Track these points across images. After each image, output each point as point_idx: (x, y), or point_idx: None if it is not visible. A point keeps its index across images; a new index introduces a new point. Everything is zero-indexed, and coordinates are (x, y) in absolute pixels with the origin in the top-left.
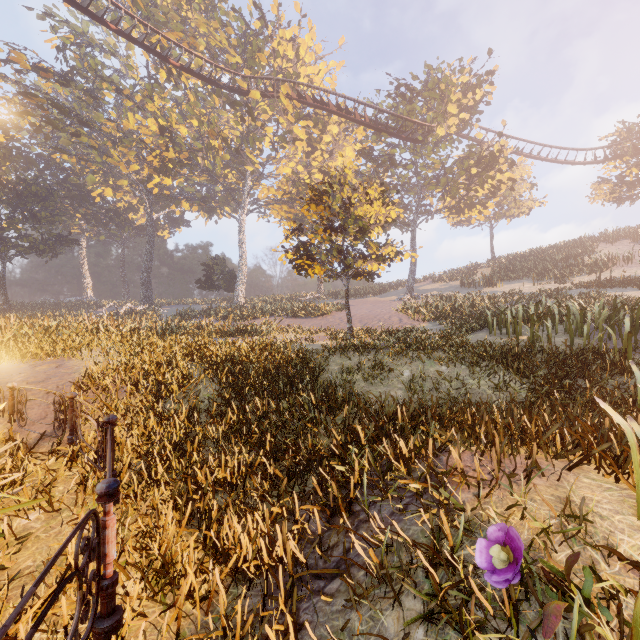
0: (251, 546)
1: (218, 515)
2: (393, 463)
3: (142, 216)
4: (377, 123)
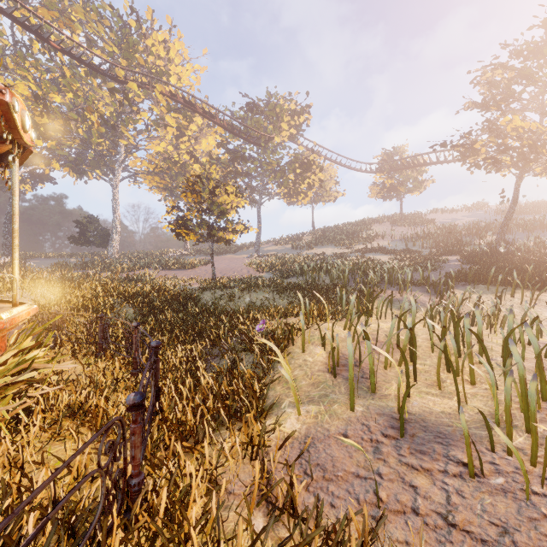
0: (183, 352)
1: (163, 350)
2: (237, 325)
3: (0, 169)
4: (233, 128)
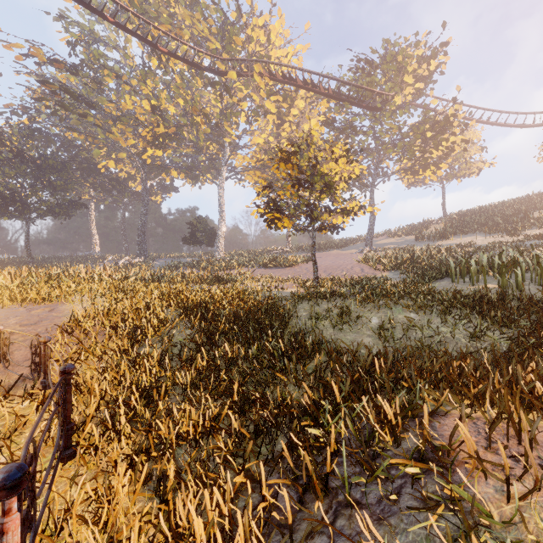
0: (205, 538)
1: (174, 484)
2: (376, 429)
3: (139, 184)
4: (339, 94)
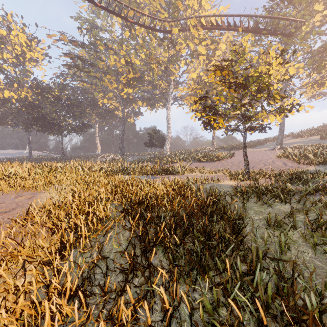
0: None
1: None
2: None
3: (120, 112)
4: (257, 28)
